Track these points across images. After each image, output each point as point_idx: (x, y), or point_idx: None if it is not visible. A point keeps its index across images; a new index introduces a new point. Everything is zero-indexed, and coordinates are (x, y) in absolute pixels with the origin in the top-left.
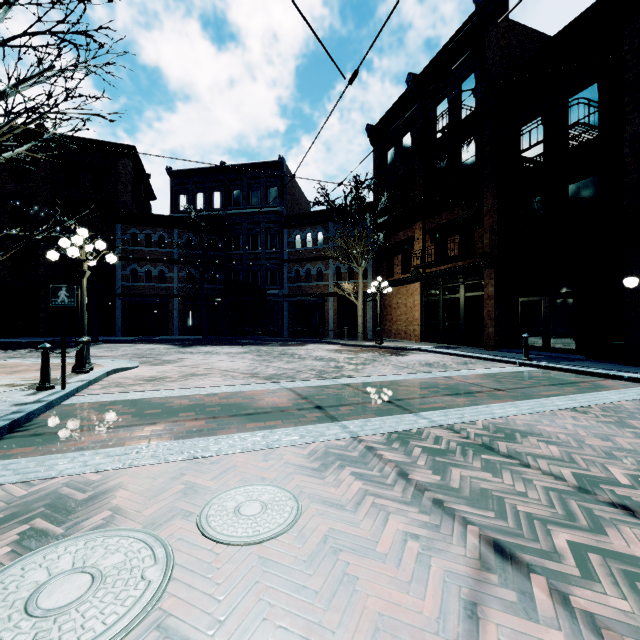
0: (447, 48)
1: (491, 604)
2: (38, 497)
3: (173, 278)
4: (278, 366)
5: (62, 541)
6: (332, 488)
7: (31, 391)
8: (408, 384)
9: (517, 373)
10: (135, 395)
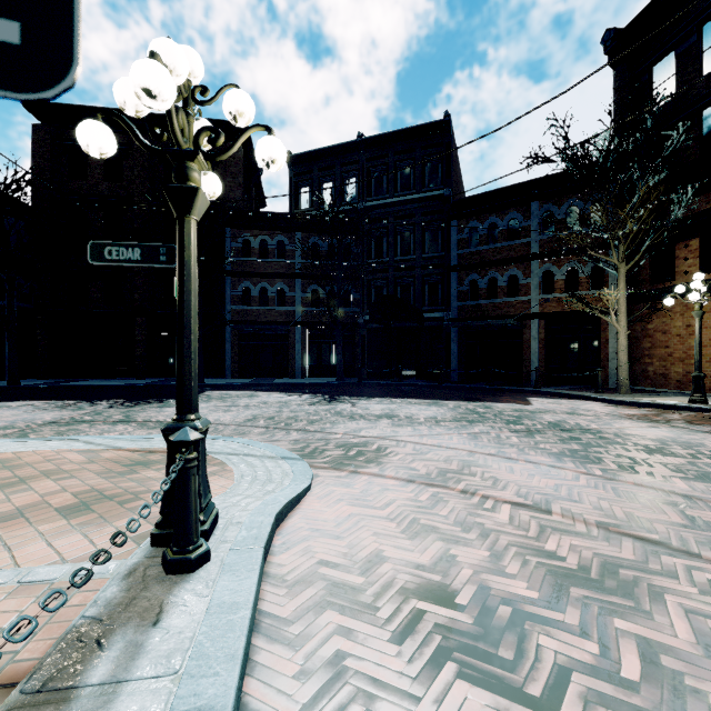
0: None
1: None
2: None
3: (295, 299)
4: None
5: None
6: None
7: None
8: None
9: None
10: None
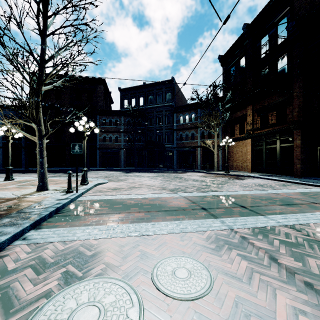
0: (268, 5)
1: None
2: (69, 251)
3: (121, 140)
4: (175, 184)
5: (82, 281)
6: (228, 264)
7: (63, 193)
8: (252, 197)
9: None
10: (108, 197)
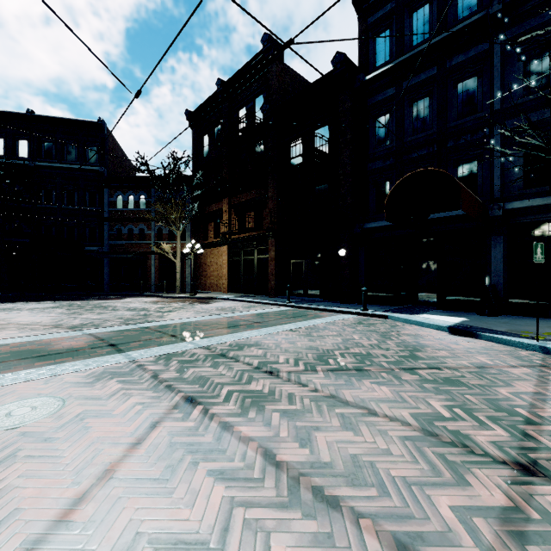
0: (245, 69)
1: (167, 420)
2: None
3: None
4: (87, 317)
5: None
6: (97, 390)
7: None
8: (197, 323)
9: (278, 311)
10: None
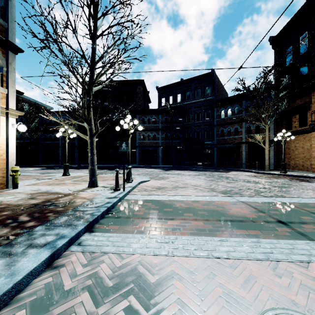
0: None
1: None
2: (127, 270)
3: (159, 138)
4: (223, 185)
5: None
6: None
7: (111, 191)
8: None
9: None
10: (155, 197)
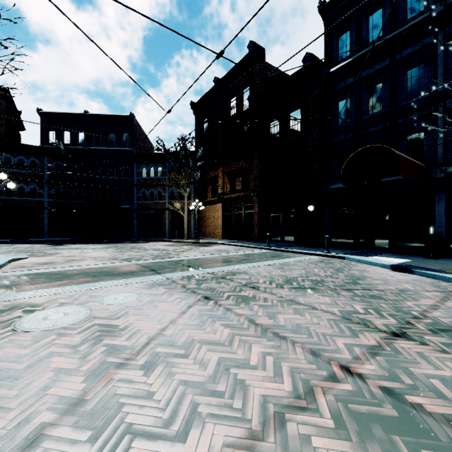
0: (235, 68)
1: (196, 305)
2: (19, 304)
3: (44, 194)
4: (130, 254)
5: (44, 310)
6: (154, 291)
7: None
8: (203, 259)
9: (260, 253)
10: (39, 271)
